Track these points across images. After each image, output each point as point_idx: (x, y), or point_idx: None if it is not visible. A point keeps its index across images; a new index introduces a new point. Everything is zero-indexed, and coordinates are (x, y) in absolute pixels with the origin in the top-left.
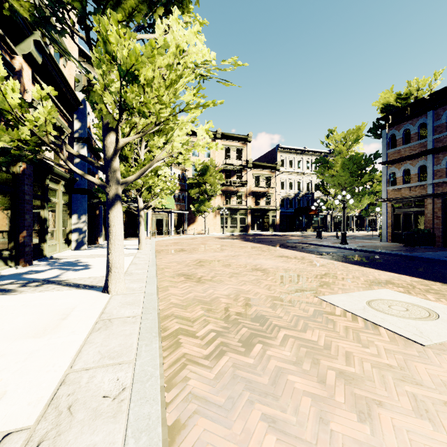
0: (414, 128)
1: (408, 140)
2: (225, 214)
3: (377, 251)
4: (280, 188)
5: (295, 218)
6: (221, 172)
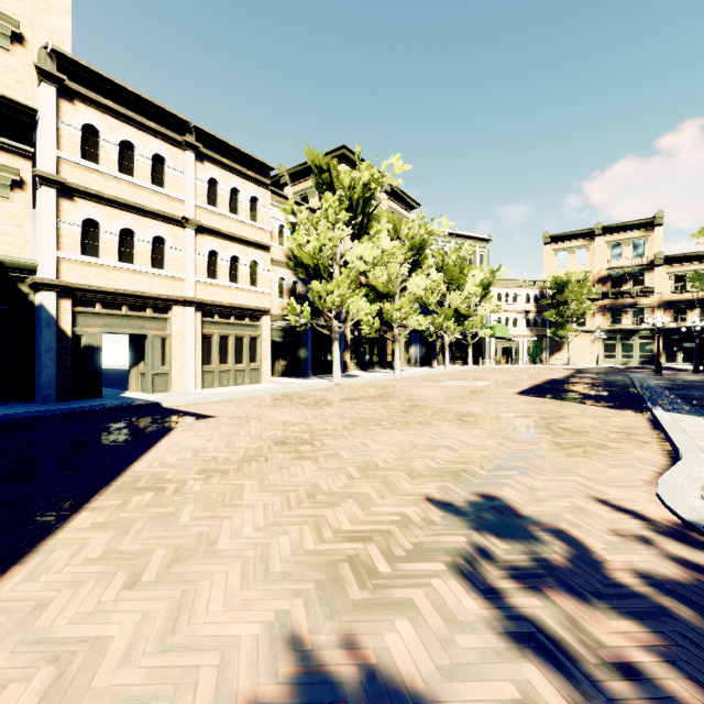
0: None
1: None
2: (612, 339)
3: (633, 379)
4: None
5: None
6: (604, 280)
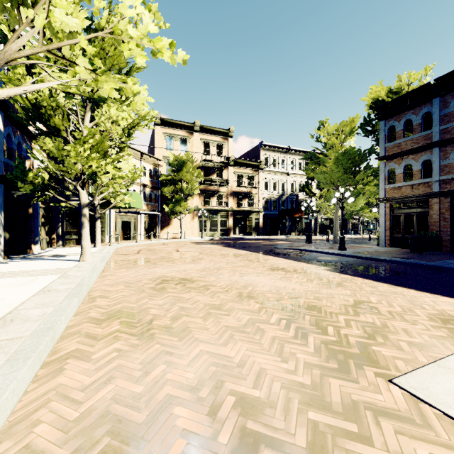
0: (417, 118)
1: (409, 132)
2: (204, 216)
3: (389, 259)
4: (263, 188)
5: (279, 221)
6: (200, 169)
